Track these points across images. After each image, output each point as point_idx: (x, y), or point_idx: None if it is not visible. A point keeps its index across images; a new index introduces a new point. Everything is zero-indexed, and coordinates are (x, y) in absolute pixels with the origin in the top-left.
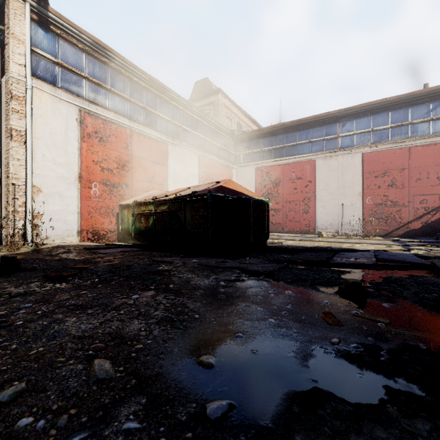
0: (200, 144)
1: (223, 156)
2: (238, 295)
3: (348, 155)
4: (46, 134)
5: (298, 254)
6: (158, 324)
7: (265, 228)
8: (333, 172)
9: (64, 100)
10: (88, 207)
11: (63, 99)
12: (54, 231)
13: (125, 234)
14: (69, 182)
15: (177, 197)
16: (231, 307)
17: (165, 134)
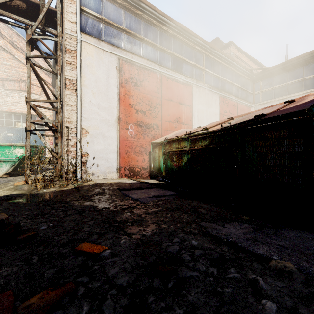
0: (220, 86)
1: (242, 96)
2: None
3: None
4: (92, 82)
5: None
6: None
7: None
8: None
9: (106, 51)
10: (125, 147)
11: (105, 50)
12: (98, 168)
13: (156, 171)
14: (110, 124)
15: (228, 127)
16: None
17: (189, 77)
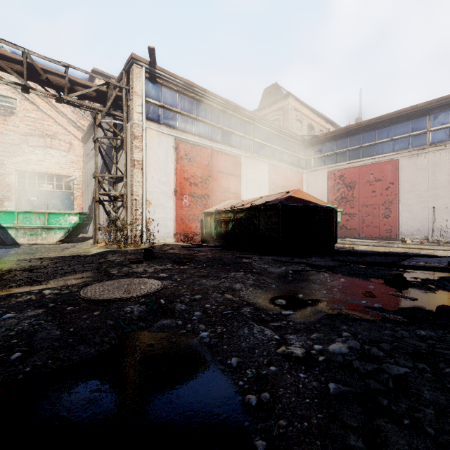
0: (270, 153)
1: (293, 162)
2: (302, 279)
3: (442, 151)
4: (154, 161)
5: (366, 257)
6: (251, 286)
7: (332, 233)
8: (421, 171)
9: (165, 133)
10: (180, 215)
11: (164, 132)
12: (159, 233)
13: (208, 236)
14: (168, 196)
15: (253, 206)
16: (296, 284)
17: (238, 148)
